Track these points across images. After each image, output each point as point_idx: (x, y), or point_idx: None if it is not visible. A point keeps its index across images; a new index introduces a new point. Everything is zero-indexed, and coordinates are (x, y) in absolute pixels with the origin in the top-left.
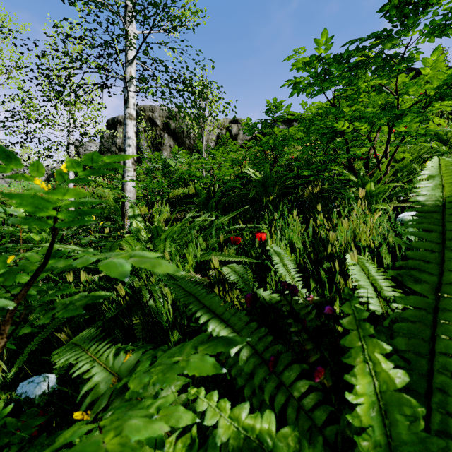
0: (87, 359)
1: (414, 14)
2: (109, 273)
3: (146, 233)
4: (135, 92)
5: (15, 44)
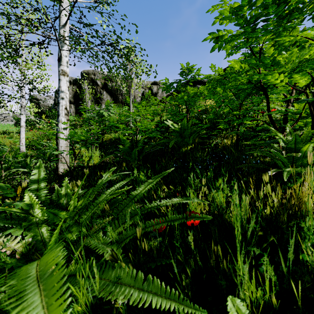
0: None
1: None
2: None
3: (42, 210)
4: (66, 50)
5: None
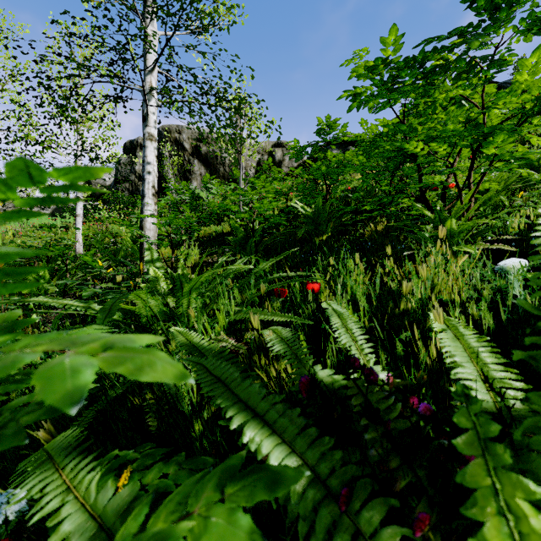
0: (59, 488)
1: (507, 5)
2: (43, 395)
3: (167, 283)
4: (156, 106)
5: (6, 45)
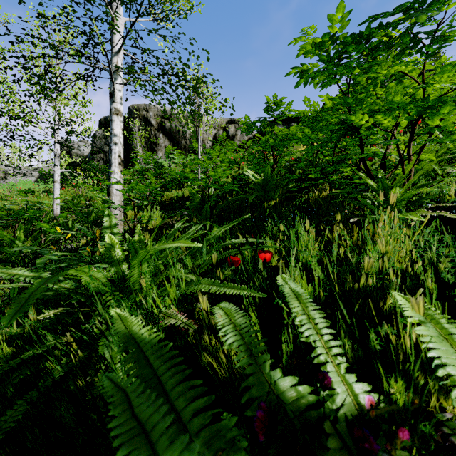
0: None
1: None
2: None
3: (122, 249)
4: (121, 84)
5: None
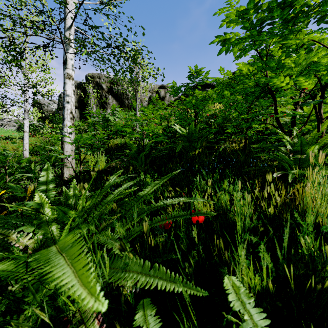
0: None
1: None
2: None
3: (51, 209)
4: (72, 53)
5: None
